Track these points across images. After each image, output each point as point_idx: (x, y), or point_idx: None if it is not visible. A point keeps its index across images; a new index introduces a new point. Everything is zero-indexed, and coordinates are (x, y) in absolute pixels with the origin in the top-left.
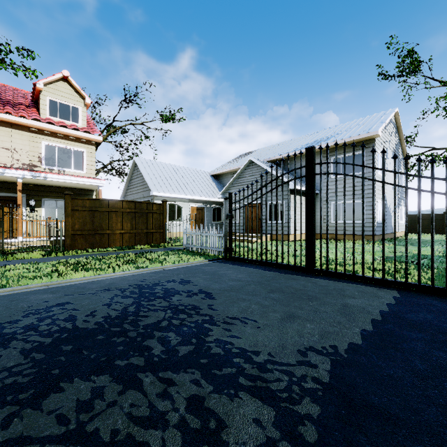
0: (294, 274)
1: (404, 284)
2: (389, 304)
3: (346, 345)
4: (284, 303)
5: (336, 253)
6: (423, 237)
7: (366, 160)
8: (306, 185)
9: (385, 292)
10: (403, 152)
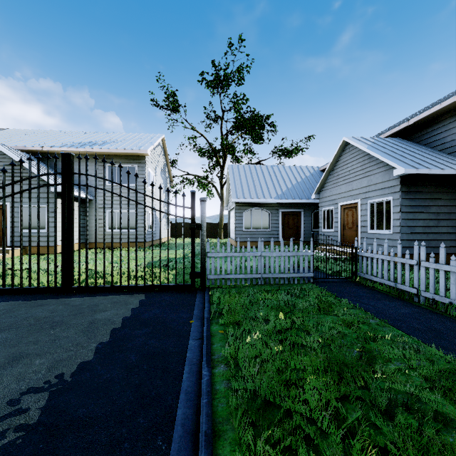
0: (44, 299)
1: (151, 287)
2: (133, 309)
3: (76, 367)
4: (13, 343)
5: (96, 268)
6: (182, 240)
7: (138, 174)
8: (62, 195)
9: (135, 298)
10: (169, 172)
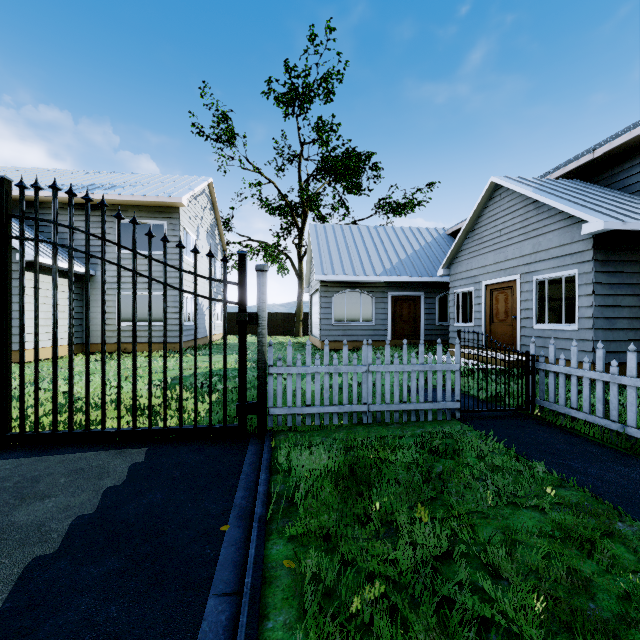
0: None
1: (162, 432)
2: (109, 491)
3: None
4: None
5: (54, 397)
6: None
7: (168, 235)
8: None
9: (124, 459)
10: (221, 236)
